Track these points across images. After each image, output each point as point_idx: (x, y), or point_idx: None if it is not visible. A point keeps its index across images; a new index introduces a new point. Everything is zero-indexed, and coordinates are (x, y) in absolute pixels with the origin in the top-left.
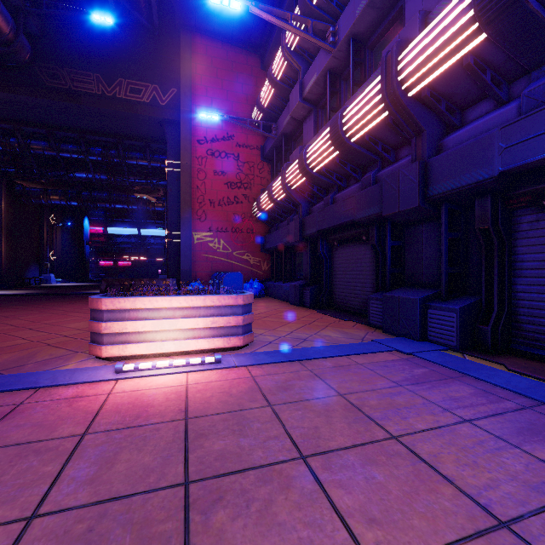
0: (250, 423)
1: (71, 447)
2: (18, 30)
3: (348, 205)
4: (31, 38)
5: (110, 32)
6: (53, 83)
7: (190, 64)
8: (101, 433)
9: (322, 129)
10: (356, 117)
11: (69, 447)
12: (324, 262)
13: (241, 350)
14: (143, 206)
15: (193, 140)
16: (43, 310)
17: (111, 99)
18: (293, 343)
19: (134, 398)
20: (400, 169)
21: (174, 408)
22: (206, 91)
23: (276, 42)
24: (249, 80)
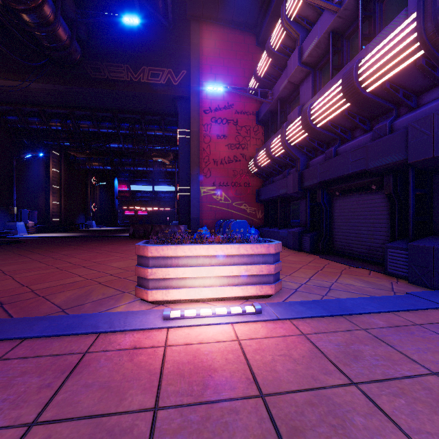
0: (348, 415)
1: (147, 431)
2: (72, 37)
3: (358, 155)
4: (81, 43)
5: (136, 31)
6: (96, 75)
7: (198, 48)
8: (173, 408)
9: (324, 86)
10: (377, 64)
11: (144, 430)
12: (324, 211)
13: (272, 298)
14: (157, 168)
15: (200, 110)
16: (90, 250)
17: (136, 83)
18: (320, 292)
19: (192, 355)
20: (436, 112)
21: (239, 375)
22: (210, 69)
23: (271, 19)
24: (246, 56)
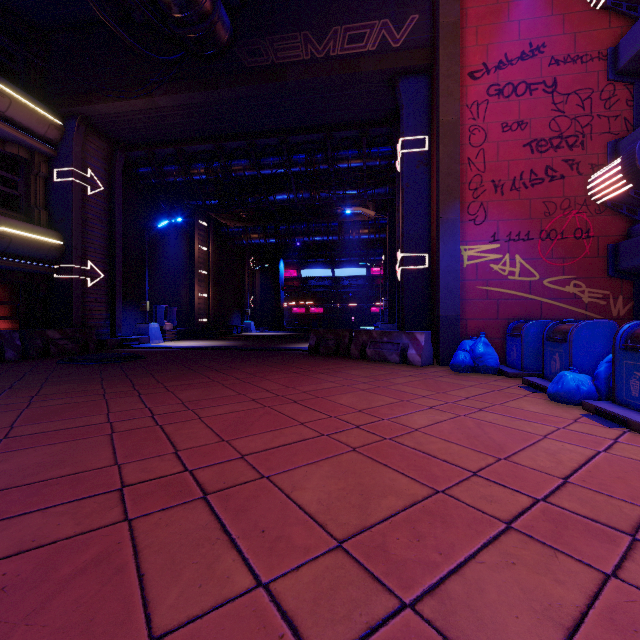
0: None
1: None
2: None
3: None
4: (231, 13)
5: None
6: (253, 62)
7: None
8: None
9: None
10: None
11: None
12: None
13: None
14: (345, 235)
15: (461, 74)
16: (240, 387)
17: (322, 61)
18: None
19: None
20: None
21: None
22: None
23: None
24: None
